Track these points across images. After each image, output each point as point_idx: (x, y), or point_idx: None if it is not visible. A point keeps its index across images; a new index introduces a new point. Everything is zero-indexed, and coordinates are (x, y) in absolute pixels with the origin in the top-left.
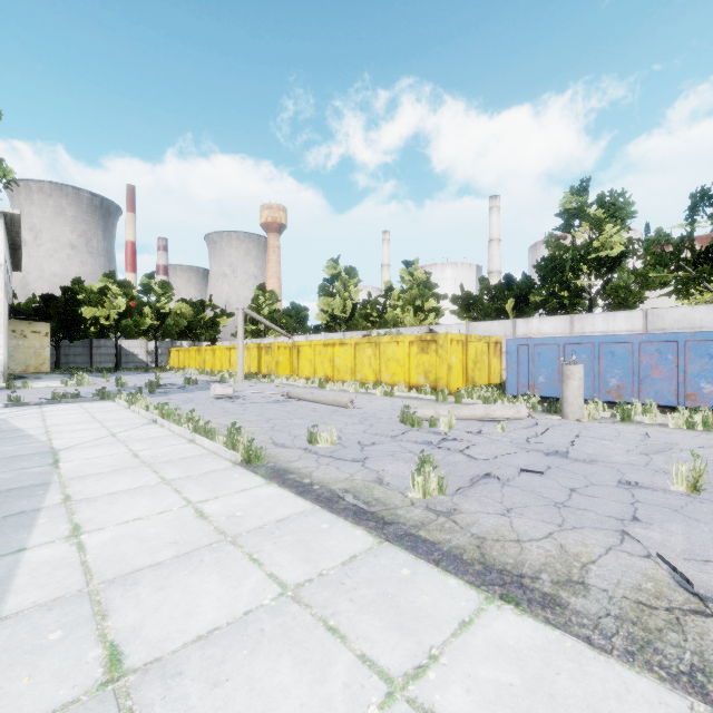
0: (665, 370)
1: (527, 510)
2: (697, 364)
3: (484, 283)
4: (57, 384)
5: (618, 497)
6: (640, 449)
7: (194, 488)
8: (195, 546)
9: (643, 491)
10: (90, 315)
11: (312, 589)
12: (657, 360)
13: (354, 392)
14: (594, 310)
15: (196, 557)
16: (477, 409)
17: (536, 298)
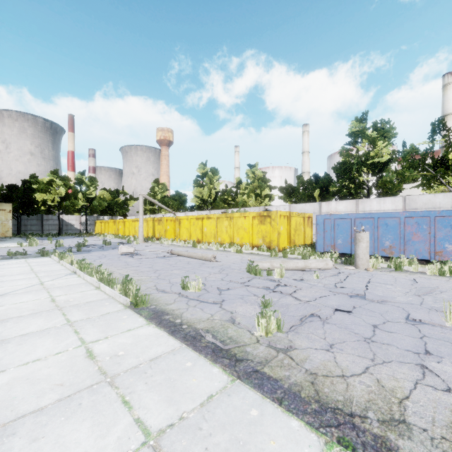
0: (421, 235)
1: (345, 346)
2: (443, 232)
3: (300, 179)
4: (14, 245)
5: (409, 332)
6: (413, 291)
7: (90, 329)
8: (78, 388)
9: (426, 327)
10: (41, 199)
11: (172, 437)
12: (416, 229)
13: (216, 250)
14: (370, 196)
15: (76, 401)
16: (299, 262)
17: (333, 188)
